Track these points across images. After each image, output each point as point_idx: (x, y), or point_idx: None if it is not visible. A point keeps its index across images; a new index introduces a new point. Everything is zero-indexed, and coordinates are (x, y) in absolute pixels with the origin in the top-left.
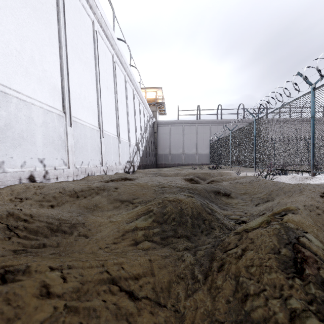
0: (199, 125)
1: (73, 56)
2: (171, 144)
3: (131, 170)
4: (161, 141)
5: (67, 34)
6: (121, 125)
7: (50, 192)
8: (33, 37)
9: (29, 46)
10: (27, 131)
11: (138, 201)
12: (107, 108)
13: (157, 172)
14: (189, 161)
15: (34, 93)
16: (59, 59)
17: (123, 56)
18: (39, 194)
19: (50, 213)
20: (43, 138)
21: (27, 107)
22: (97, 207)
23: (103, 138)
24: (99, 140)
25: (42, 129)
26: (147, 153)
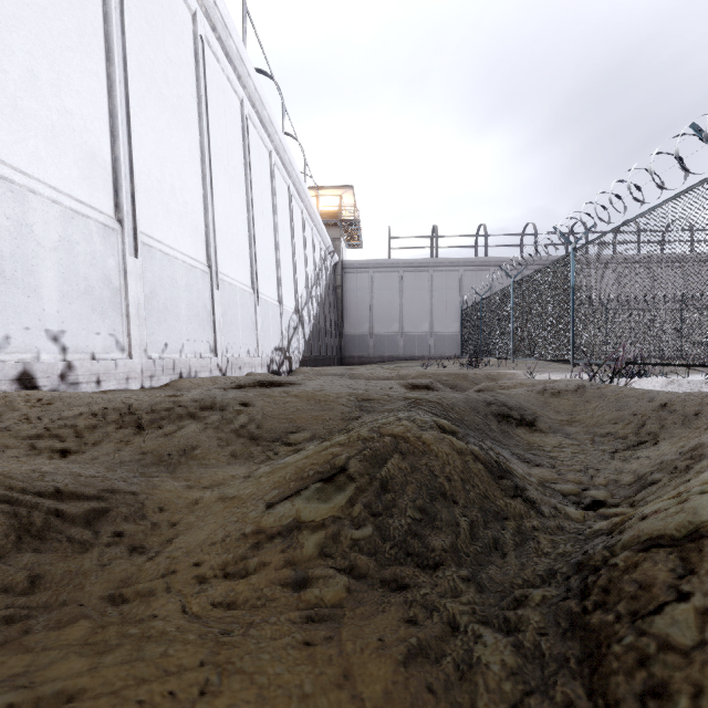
0: (436, 271)
1: (142, 88)
2: (375, 313)
3: (285, 369)
4: (352, 306)
5: (126, 30)
6: (262, 264)
7: (66, 415)
8: (35, 22)
9: (23, 44)
10: (14, 259)
11: (303, 439)
12: (228, 222)
13: (345, 373)
14: (413, 351)
15: (36, 165)
16: (108, 91)
17: (266, 106)
18: (36, 419)
19: (39, 474)
20: (61, 280)
21: (16, 196)
22: (189, 456)
23: (218, 292)
24: (208, 295)
25: (59, 258)
26: (320, 331)
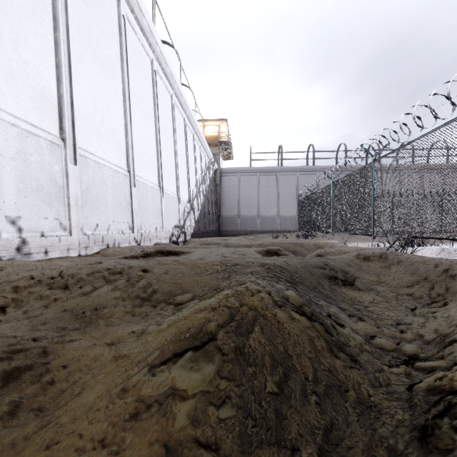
0: (281, 175)
1: (81, 48)
2: (241, 202)
3: (182, 240)
4: (226, 198)
5: (68, 7)
6: (166, 170)
7: (11, 281)
8: None
9: None
10: None
11: (186, 300)
12: (142, 141)
13: (221, 242)
14: (266, 227)
15: None
16: (55, 49)
17: (168, 65)
18: None
19: None
20: (18, 180)
21: None
22: (98, 314)
23: (135, 188)
24: (128, 191)
25: (16, 165)
26: (205, 214)
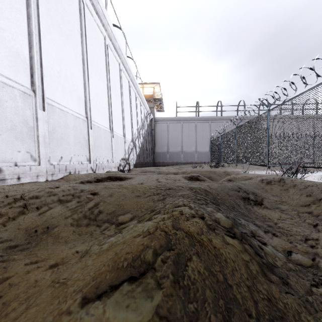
0: (198, 122)
1: (49, 22)
2: (170, 142)
3: (127, 169)
4: (159, 139)
5: None
6: (115, 117)
7: None
8: None
9: None
10: None
11: (127, 220)
12: (97, 96)
13: (155, 170)
14: (187, 160)
15: None
16: (27, 20)
17: (117, 41)
18: None
19: None
20: None
21: None
22: (48, 234)
23: (91, 130)
24: (86, 132)
25: None
26: (144, 150)
